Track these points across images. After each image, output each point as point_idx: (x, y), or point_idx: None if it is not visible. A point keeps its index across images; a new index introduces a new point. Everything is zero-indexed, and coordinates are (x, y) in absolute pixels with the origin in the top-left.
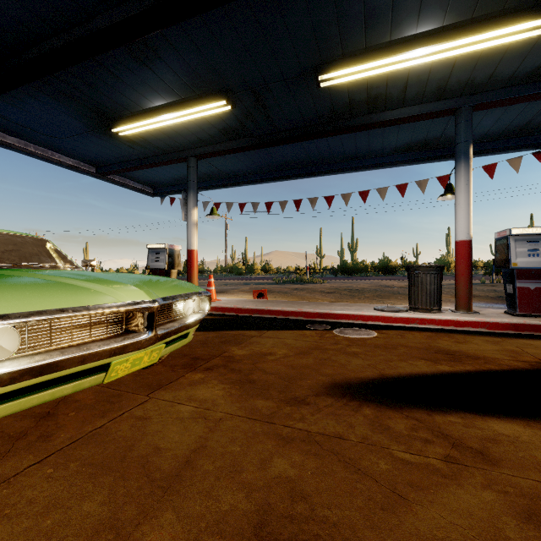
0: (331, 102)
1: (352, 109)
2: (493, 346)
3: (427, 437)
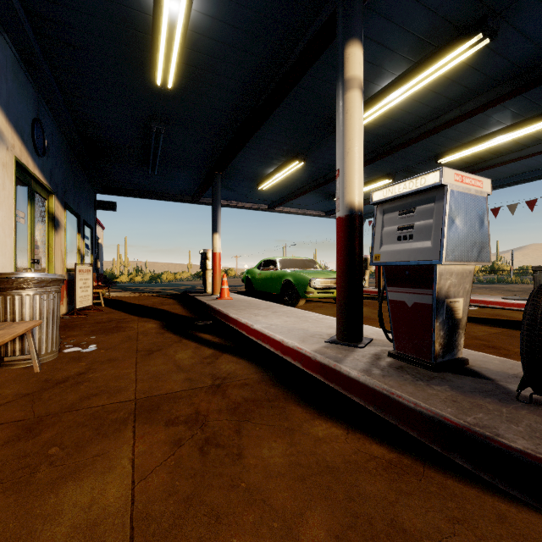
0: (461, 160)
1: (482, 158)
2: None
3: None
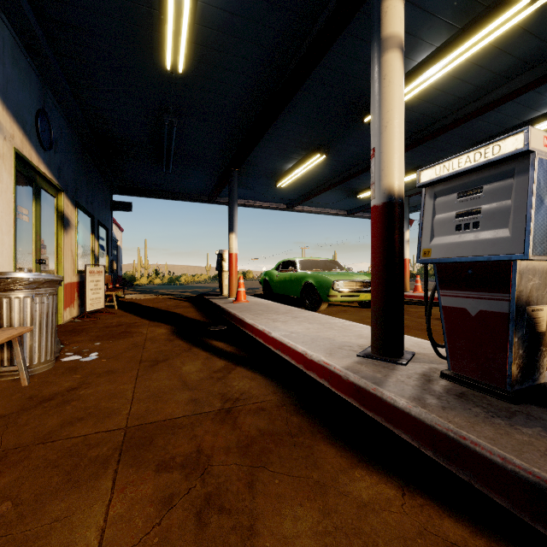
0: None
1: None
2: None
3: None
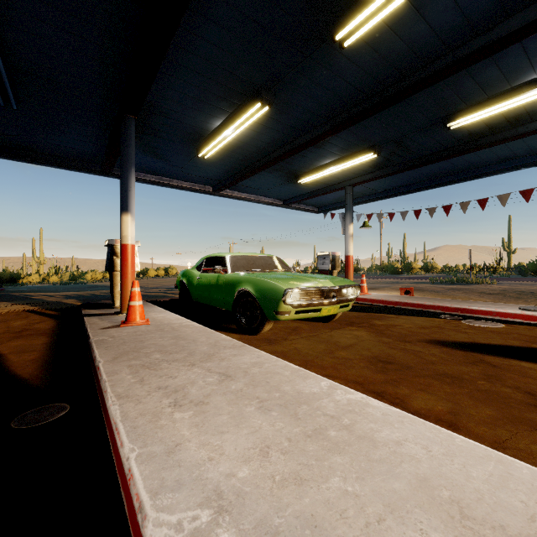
0: (467, 130)
1: (493, 129)
2: None
3: (469, 358)
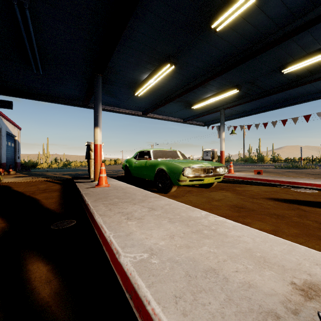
0: (295, 73)
1: (312, 72)
2: None
3: (290, 207)
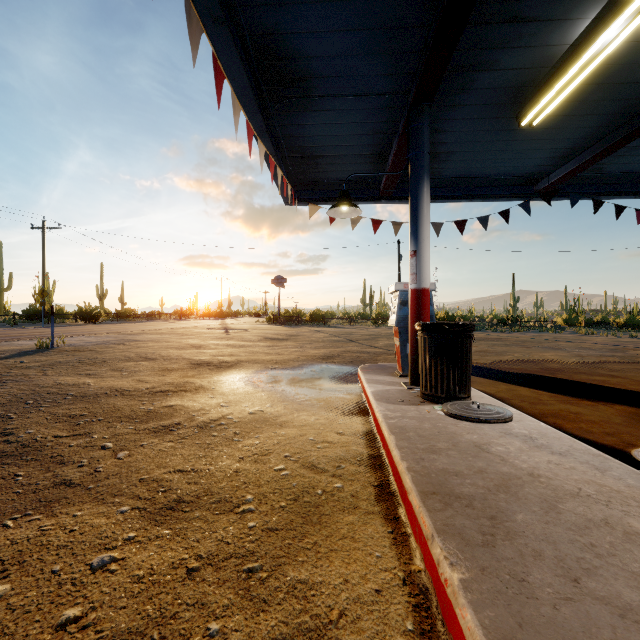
0: None
1: None
2: (558, 405)
3: None
